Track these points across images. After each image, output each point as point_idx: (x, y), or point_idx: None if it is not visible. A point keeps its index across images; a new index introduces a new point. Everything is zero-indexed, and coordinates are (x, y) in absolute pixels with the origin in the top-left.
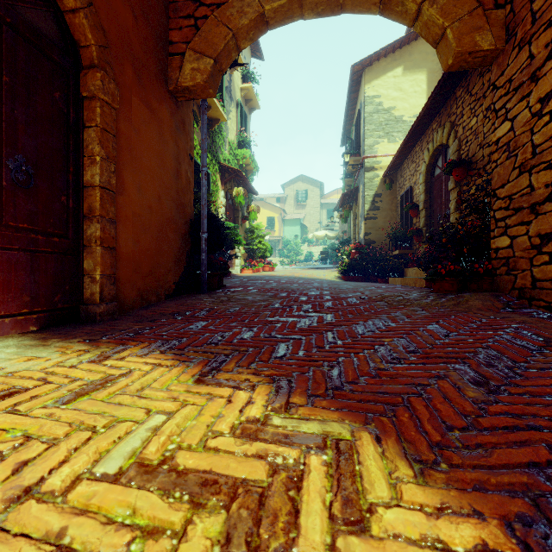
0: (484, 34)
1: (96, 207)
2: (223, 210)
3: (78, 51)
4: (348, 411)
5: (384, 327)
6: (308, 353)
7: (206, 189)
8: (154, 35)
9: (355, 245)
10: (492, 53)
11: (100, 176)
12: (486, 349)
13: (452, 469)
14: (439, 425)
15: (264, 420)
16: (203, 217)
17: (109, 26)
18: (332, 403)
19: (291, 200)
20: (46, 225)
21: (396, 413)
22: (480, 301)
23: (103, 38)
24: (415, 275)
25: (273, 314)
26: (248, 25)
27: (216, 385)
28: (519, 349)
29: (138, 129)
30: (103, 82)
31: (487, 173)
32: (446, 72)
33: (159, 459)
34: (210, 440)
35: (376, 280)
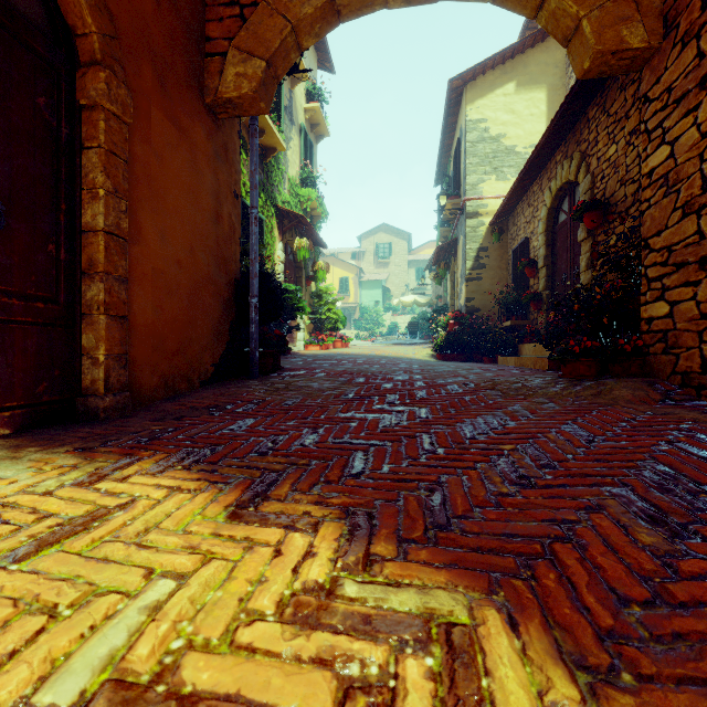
0: (633, 26)
1: (98, 260)
2: (282, 268)
3: (73, 41)
4: (460, 569)
5: (500, 427)
6: (396, 468)
7: (257, 238)
8: (185, 27)
9: (454, 314)
10: (643, 54)
11: (105, 216)
12: (653, 463)
13: (643, 686)
14: (606, 596)
15: (330, 587)
16: (253, 276)
17: (118, 9)
18: (435, 554)
19: (370, 256)
20: (24, 284)
21: (535, 572)
22: (630, 390)
23: (110, 24)
24: (533, 353)
25: (347, 408)
26: (313, 15)
27: (260, 524)
28: (700, 463)
29: (161, 154)
30: (110, 85)
31: (634, 218)
32: (576, 85)
33: (153, 671)
34: (241, 629)
35: (481, 360)
